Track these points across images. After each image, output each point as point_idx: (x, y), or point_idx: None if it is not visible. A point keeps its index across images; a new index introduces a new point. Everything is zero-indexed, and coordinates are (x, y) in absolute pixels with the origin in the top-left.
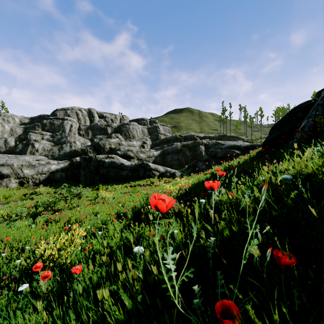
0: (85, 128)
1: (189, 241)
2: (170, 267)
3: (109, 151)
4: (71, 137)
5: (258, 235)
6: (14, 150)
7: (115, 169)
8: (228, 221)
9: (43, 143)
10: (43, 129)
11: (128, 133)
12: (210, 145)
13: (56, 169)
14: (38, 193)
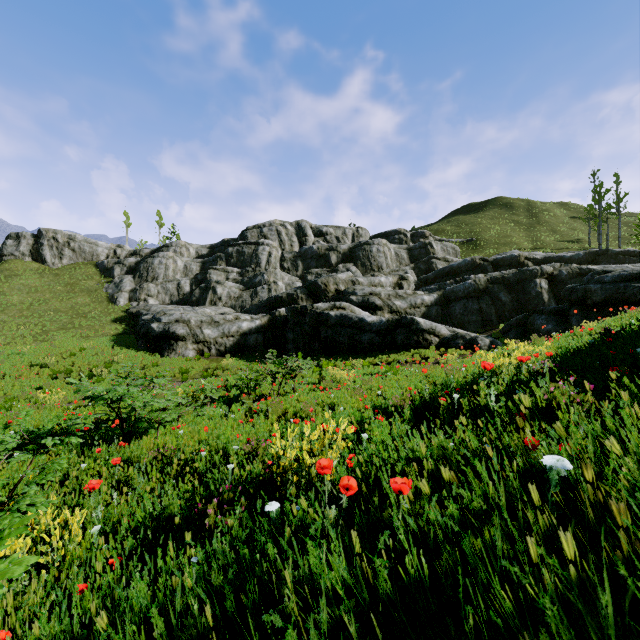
0: (291, 257)
1: None
2: None
3: (334, 296)
4: (269, 275)
5: None
6: (190, 299)
7: (349, 330)
8: None
9: (229, 286)
10: (227, 264)
11: (368, 262)
12: (563, 276)
13: (250, 329)
14: (224, 368)
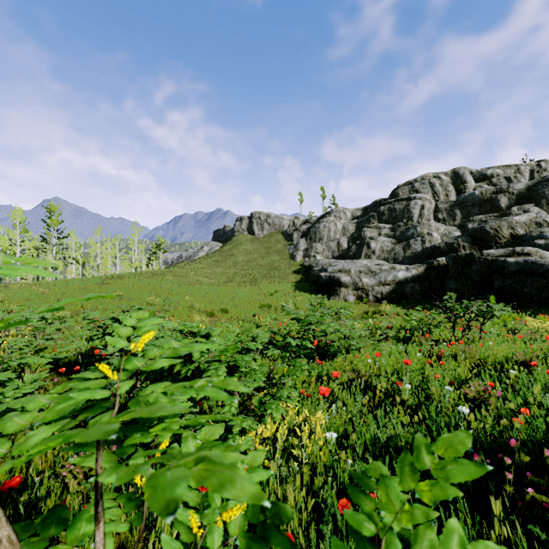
0: (447, 206)
1: None
2: None
3: (509, 242)
4: (422, 227)
5: None
6: (347, 254)
7: (538, 280)
8: None
9: (381, 241)
10: (379, 221)
11: None
12: None
13: (405, 279)
14: (382, 313)
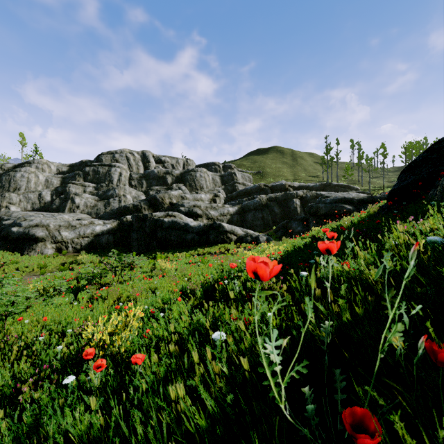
0: (138, 177)
1: (301, 322)
2: (272, 358)
3: (169, 207)
4: (120, 190)
5: (404, 318)
6: (50, 207)
7: (177, 232)
8: (347, 301)
9: (86, 197)
10: (85, 180)
11: (194, 183)
12: (308, 197)
13: (102, 231)
14: (79, 262)
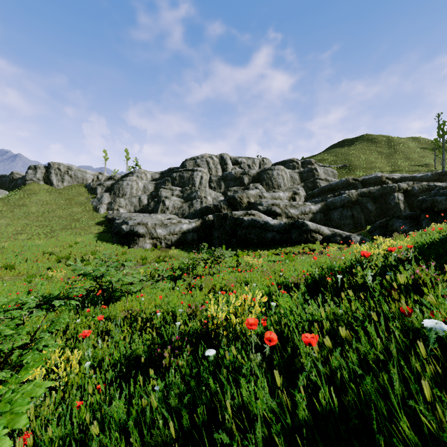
0: (216, 179)
1: None
2: None
3: (247, 206)
4: (201, 192)
5: None
6: (147, 209)
7: (257, 230)
8: None
9: (173, 200)
10: (173, 184)
11: (271, 182)
12: (415, 190)
13: (188, 230)
14: (170, 256)
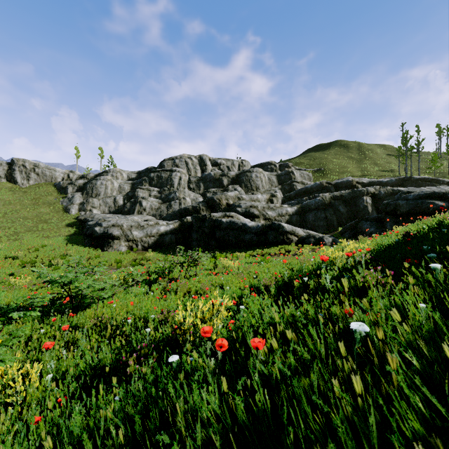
0: (195, 180)
1: None
2: None
3: (225, 208)
4: (180, 193)
5: None
6: (123, 210)
7: (235, 232)
8: None
9: (151, 201)
10: (150, 185)
11: (249, 184)
12: (382, 194)
13: (166, 231)
14: (147, 259)
